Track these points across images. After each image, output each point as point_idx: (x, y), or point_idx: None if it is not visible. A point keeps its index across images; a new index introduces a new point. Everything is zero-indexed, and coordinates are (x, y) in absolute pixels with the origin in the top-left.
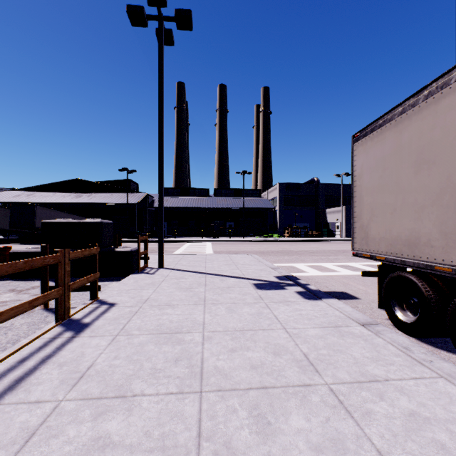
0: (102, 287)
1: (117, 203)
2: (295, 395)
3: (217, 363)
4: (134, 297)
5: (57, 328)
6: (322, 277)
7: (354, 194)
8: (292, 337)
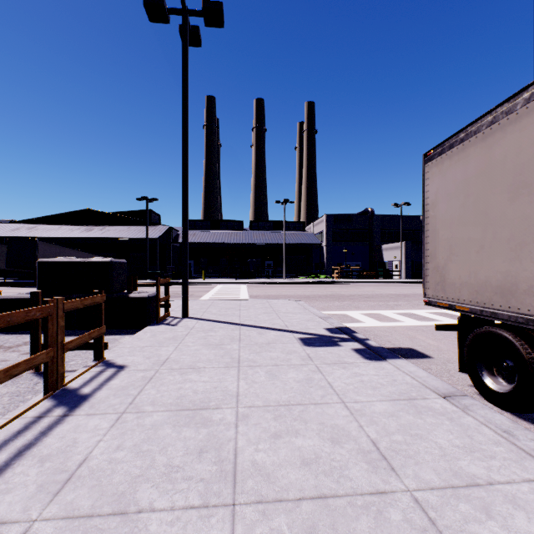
0: (111, 342)
1: (135, 238)
2: (366, 509)
3: (256, 456)
4: (149, 357)
5: (45, 402)
6: (382, 329)
7: (426, 228)
8: (354, 415)
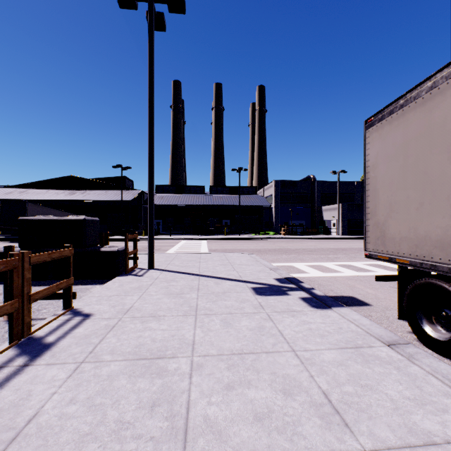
0: (83, 292)
1: (111, 200)
2: None
3: (208, 411)
4: (115, 305)
5: (9, 352)
6: (325, 279)
7: (367, 188)
8: (304, 364)
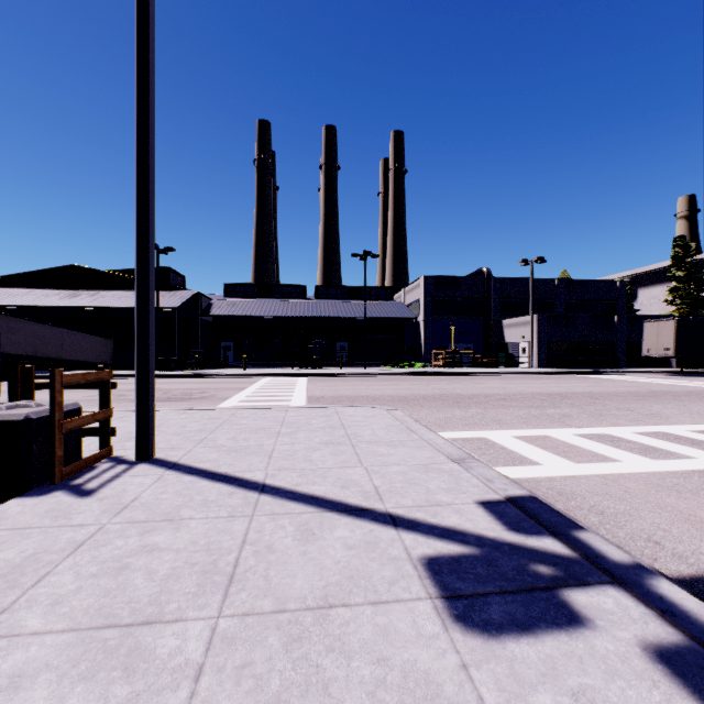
0: None
1: None
2: None
3: None
4: None
5: None
6: (594, 485)
7: None
8: None
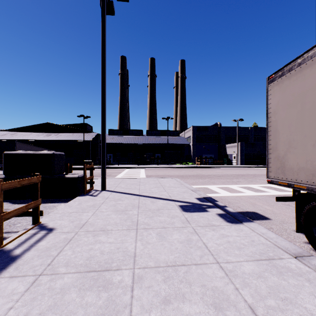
0: (50, 208)
1: (76, 140)
2: None
3: None
4: (73, 221)
5: None
6: (232, 197)
7: (269, 129)
8: (229, 276)
